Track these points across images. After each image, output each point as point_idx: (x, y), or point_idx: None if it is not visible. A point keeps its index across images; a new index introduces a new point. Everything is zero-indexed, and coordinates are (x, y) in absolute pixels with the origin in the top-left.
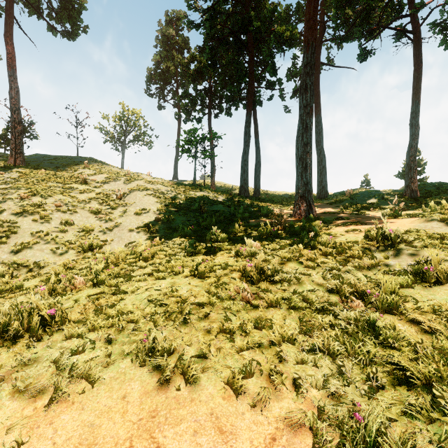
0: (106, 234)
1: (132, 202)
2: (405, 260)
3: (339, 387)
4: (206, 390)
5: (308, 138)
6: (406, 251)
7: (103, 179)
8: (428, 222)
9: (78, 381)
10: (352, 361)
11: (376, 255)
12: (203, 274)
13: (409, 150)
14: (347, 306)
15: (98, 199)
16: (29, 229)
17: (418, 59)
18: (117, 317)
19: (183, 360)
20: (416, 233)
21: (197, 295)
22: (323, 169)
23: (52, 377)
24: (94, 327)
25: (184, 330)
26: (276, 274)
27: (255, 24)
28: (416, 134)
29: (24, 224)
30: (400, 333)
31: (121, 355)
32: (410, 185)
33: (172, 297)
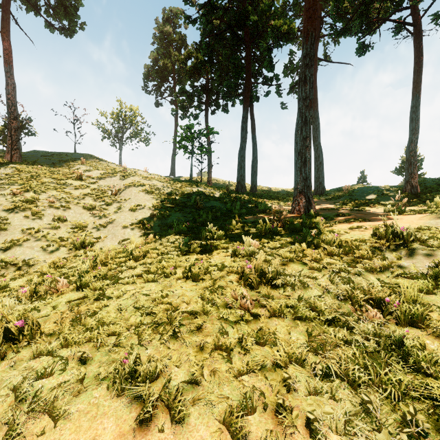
0: (99, 231)
1: (127, 198)
2: (421, 261)
3: (366, 432)
4: (196, 433)
5: (307, 132)
6: (421, 251)
7: (99, 175)
8: (439, 219)
9: (39, 415)
10: (378, 393)
11: (387, 255)
12: (197, 276)
13: (409, 145)
14: (362, 317)
15: (93, 195)
16: (20, 225)
17: (419, 52)
18: (97, 329)
19: (169, 387)
20: (428, 231)
21: (189, 302)
22: (320, 165)
23: (8, 411)
24: (69, 342)
25: (173, 345)
26: (278, 277)
27: (252, 19)
28: (417, 129)
29: (14, 220)
30: (435, 356)
31: (96, 380)
32: (410, 181)
33: (161, 304)
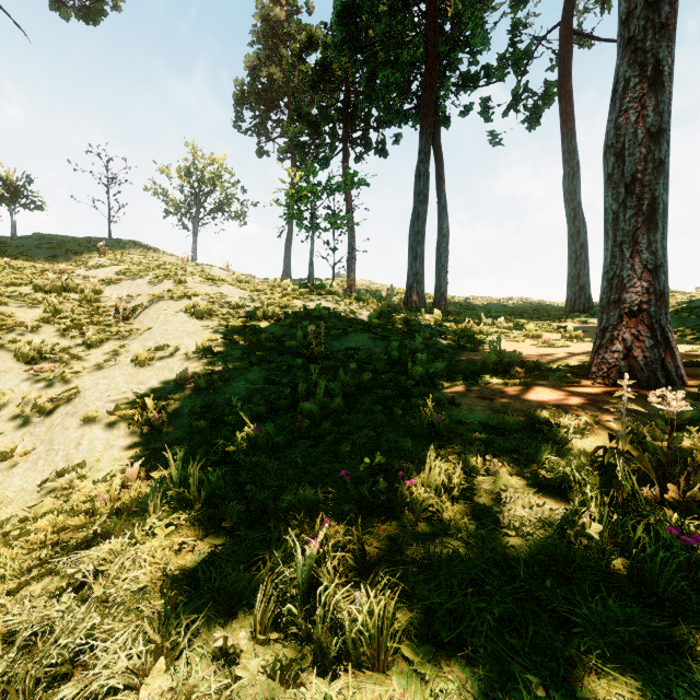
0: (23, 429)
1: (144, 328)
2: None
3: None
4: None
5: (663, 114)
6: None
7: (112, 275)
8: None
9: None
10: None
11: None
12: None
13: None
14: None
15: (65, 320)
16: None
17: None
18: None
19: None
20: None
21: None
22: (580, 251)
23: None
24: None
25: None
26: None
27: None
28: None
29: None
30: None
31: None
32: None
33: None
